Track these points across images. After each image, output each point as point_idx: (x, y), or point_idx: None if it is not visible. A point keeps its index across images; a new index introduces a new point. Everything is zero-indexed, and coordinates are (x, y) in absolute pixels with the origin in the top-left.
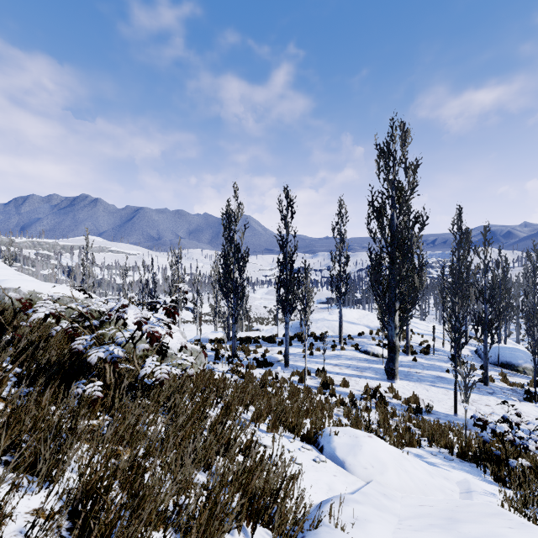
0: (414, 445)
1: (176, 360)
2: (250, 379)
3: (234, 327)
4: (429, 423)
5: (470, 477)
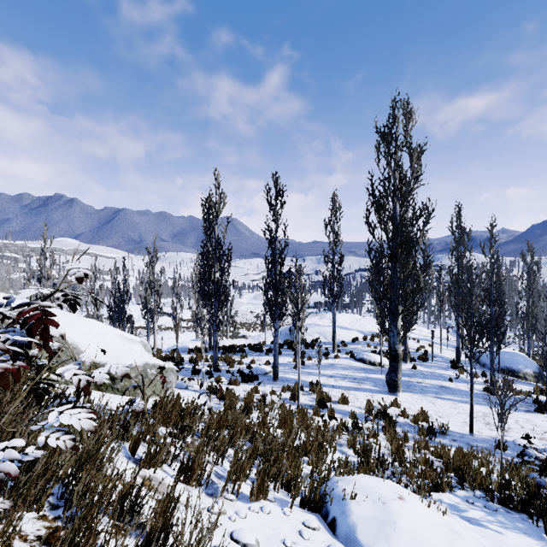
0: (443, 488)
1: (132, 382)
2: (230, 402)
3: (215, 335)
4: (449, 450)
5: (532, 542)
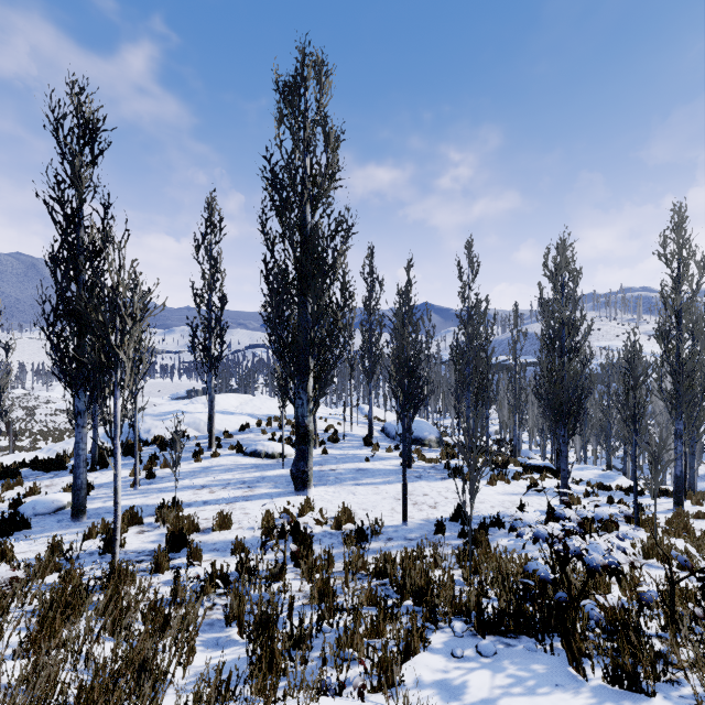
0: (415, 648)
1: None
2: None
3: None
4: (395, 559)
5: None
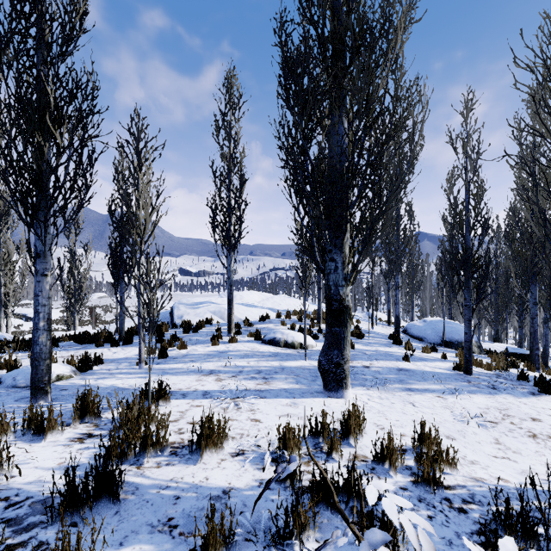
0: None
1: None
2: None
3: None
4: None
5: None
